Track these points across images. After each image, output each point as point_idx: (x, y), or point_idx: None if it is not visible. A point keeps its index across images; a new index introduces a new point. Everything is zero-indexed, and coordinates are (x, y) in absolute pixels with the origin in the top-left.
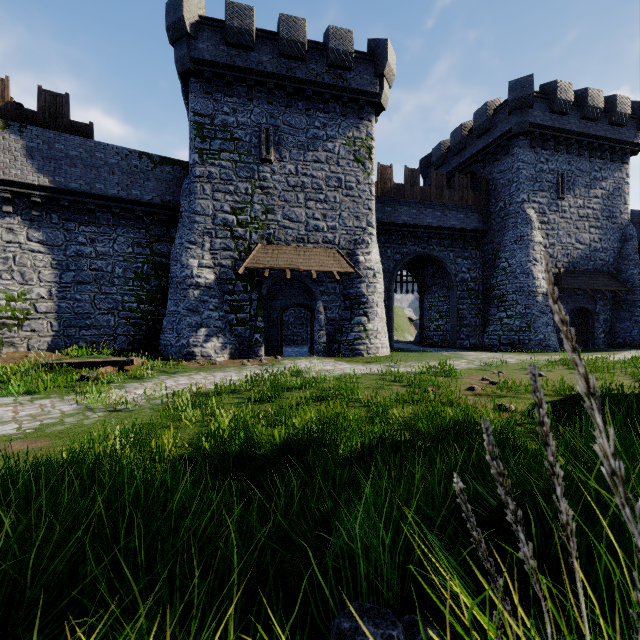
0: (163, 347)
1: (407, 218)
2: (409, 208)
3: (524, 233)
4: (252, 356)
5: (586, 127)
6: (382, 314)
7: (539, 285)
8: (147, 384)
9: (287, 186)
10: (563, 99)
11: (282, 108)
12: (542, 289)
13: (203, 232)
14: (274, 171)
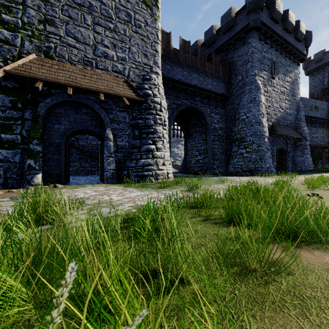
0: None
1: (181, 77)
2: (182, 70)
3: (256, 96)
4: (23, 185)
5: (285, 36)
6: (167, 144)
7: (266, 131)
8: None
9: (72, 1)
10: (278, 10)
11: None
12: (267, 134)
13: None
14: None
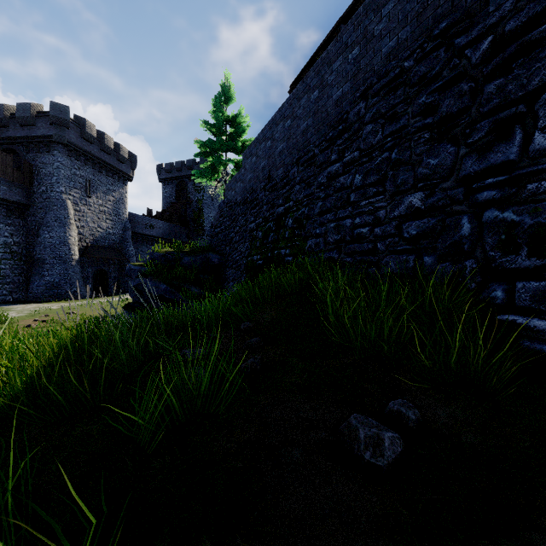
0: None
1: None
2: None
3: (63, 215)
4: None
5: (104, 156)
6: None
7: (74, 254)
8: None
9: None
10: (90, 133)
11: None
12: (76, 257)
13: None
14: None
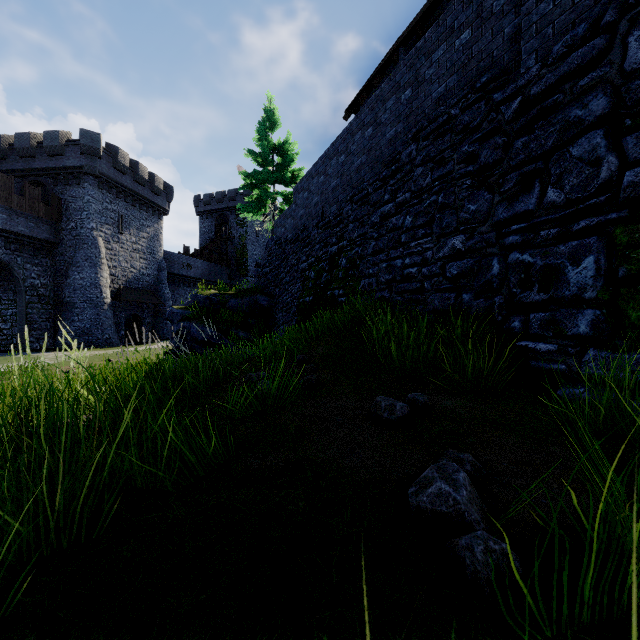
0: None
1: None
2: None
3: (94, 254)
4: None
5: (138, 188)
6: None
7: (106, 297)
8: None
9: None
10: (123, 163)
11: None
12: (108, 300)
13: None
14: None
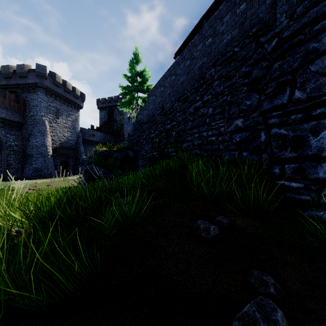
0: None
1: None
2: None
3: (43, 129)
4: None
5: (66, 94)
6: None
7: (49, 151)
8: None
9: None
10: (58, 81)
11: None
12: (50, 153)
13: None
14: None
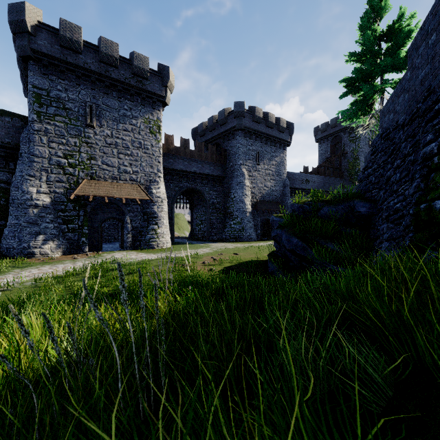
0: (5, 249)
1: (182, 167)
2: (183, 161)
3: (241, 181)
4: (80, 252)
5: (268, 131)
6: (167, 223)
7: (248, 208)
8: (8, 275)
9: (105, 143)
10: (258, 116)
11: (102, 94)
12: (249, 210)
13: (41, 169)
14: (96, 133)
